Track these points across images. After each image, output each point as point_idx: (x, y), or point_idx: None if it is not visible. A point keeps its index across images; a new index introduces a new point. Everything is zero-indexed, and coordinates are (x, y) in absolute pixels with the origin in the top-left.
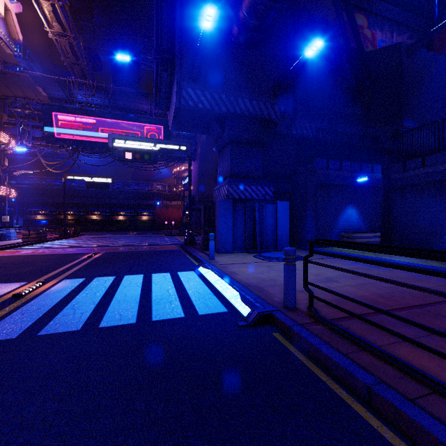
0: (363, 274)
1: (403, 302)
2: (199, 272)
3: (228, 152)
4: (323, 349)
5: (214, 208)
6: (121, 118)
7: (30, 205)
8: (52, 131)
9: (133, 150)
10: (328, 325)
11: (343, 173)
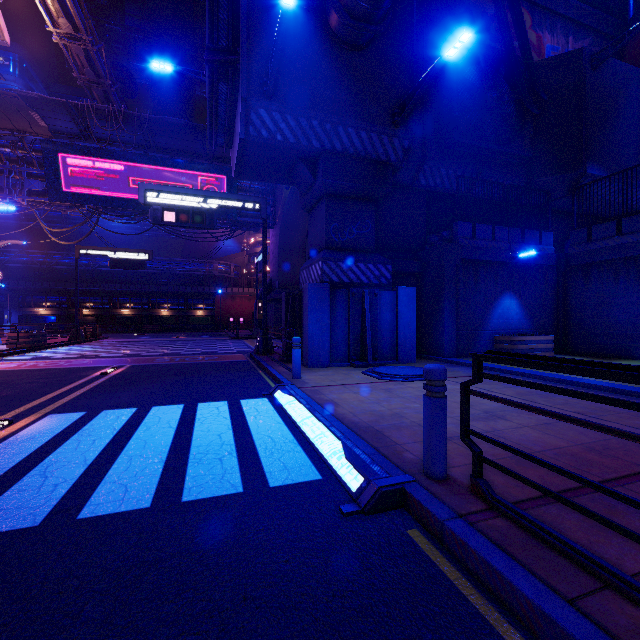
0: (602, 426)
1: (633, 461)
2: (276, 401)
3: (323, 211)
4: (522, 585)
5: (301, 296)
6: (163, 164)
7: (29, 294)
8: (58, 182)
9: (177, 208)
10: (517, 518)
11: (497, 245)
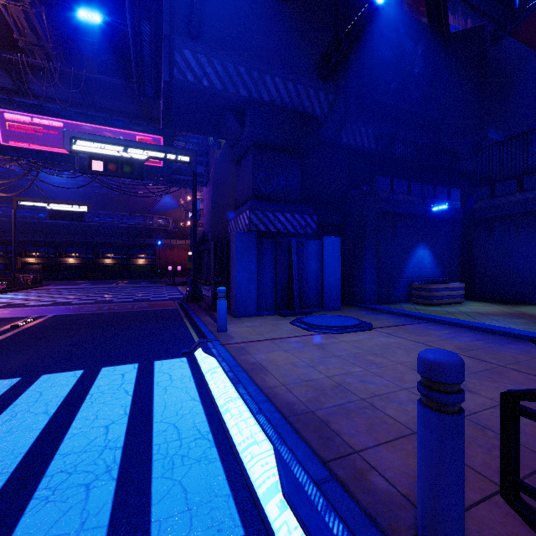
0: None
1: None
2: (195, 362)
3: (251, 162)
4: None
5: (228, 245)
6: (101, 123)
7: None
8: None
9: (105, 157)
10: None
11: (412, 199)
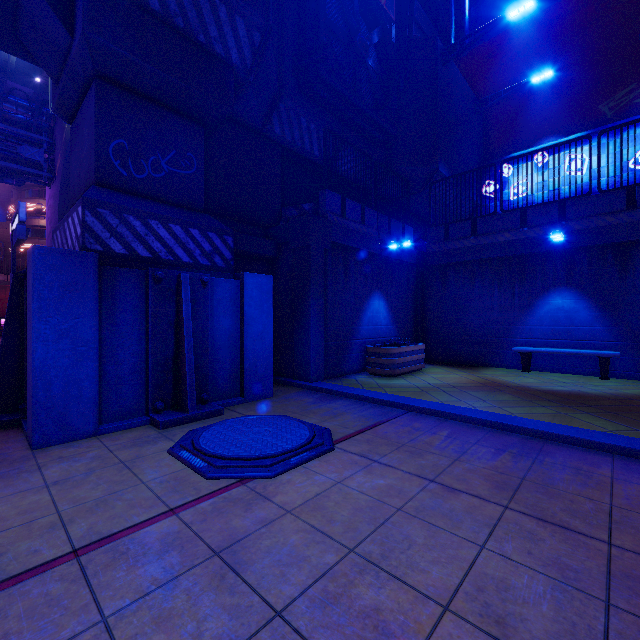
0: None
1: None
2: None
3: (92, 108)
4: None
5: None
6: None
7: None
8: None
9: None
10: None
11: (367, 231)
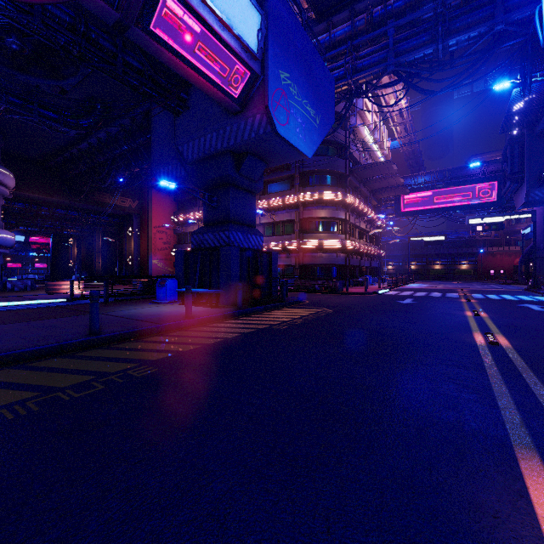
0: None
1: None
2: (543, 297)
3: None
4: None
5: None
6: (453, 185)
7: None
8: (399, 208)
9: (483, 224)
10: None
11: None
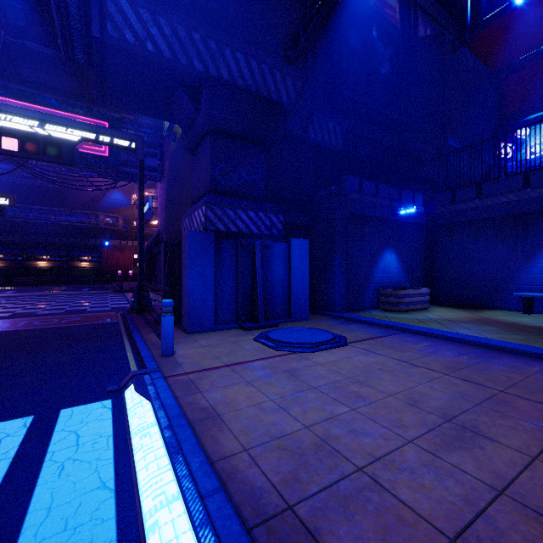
0: None
1: None
2: (123, 407)
3: (207, 149)
4: None
5: (180, 247)
6: (29, 99)
7: None
8: None
9: (20, 134)
10: None
11: (380, 201)
